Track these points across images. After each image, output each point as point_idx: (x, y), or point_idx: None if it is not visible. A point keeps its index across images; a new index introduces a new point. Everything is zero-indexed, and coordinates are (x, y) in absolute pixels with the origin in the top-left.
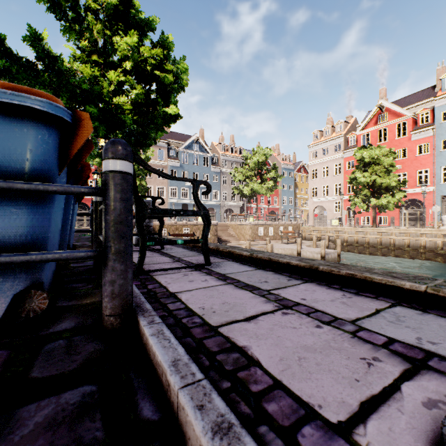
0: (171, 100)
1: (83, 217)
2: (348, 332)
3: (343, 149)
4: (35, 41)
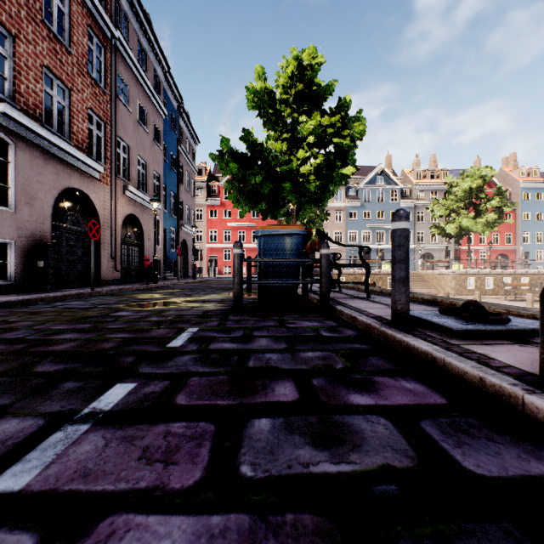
0: (348, 156)
1: None
2: None
3: None
4: (246, 138)
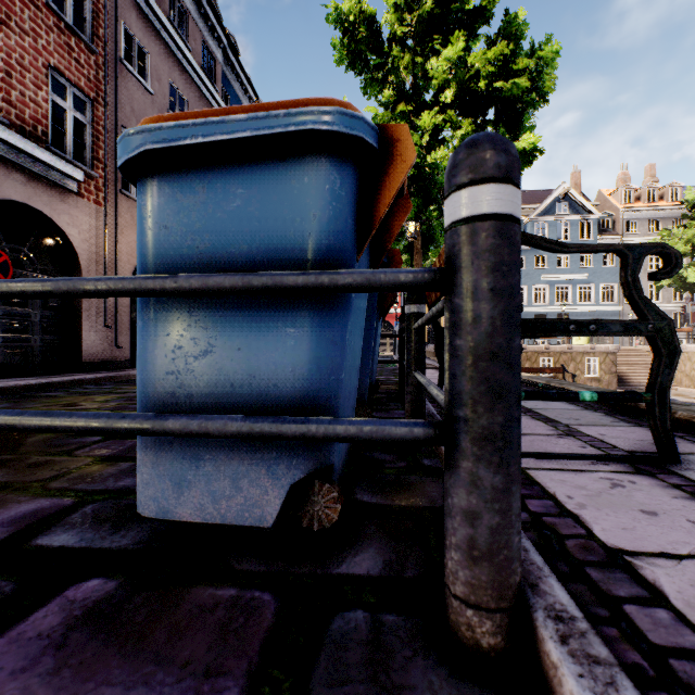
0: (521, 126)
1: (385, 340)
2: None
3: None
4: None
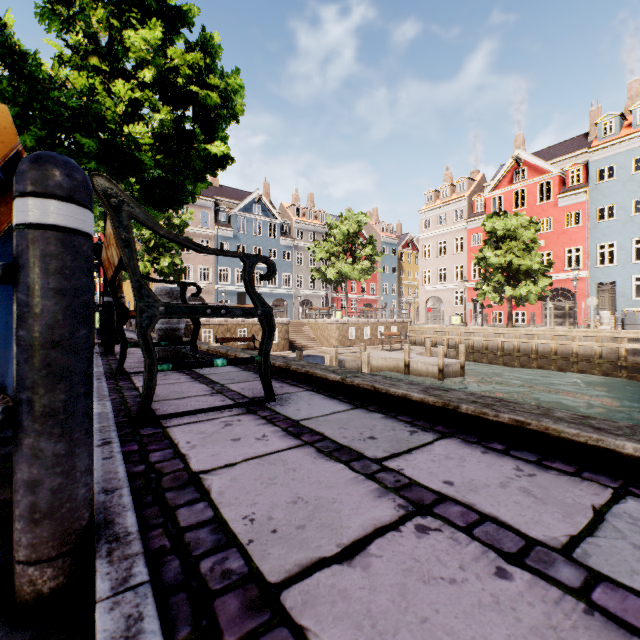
0: (217, 133)
1: None
2: (573, 593)
3: (467, 217)
4: None
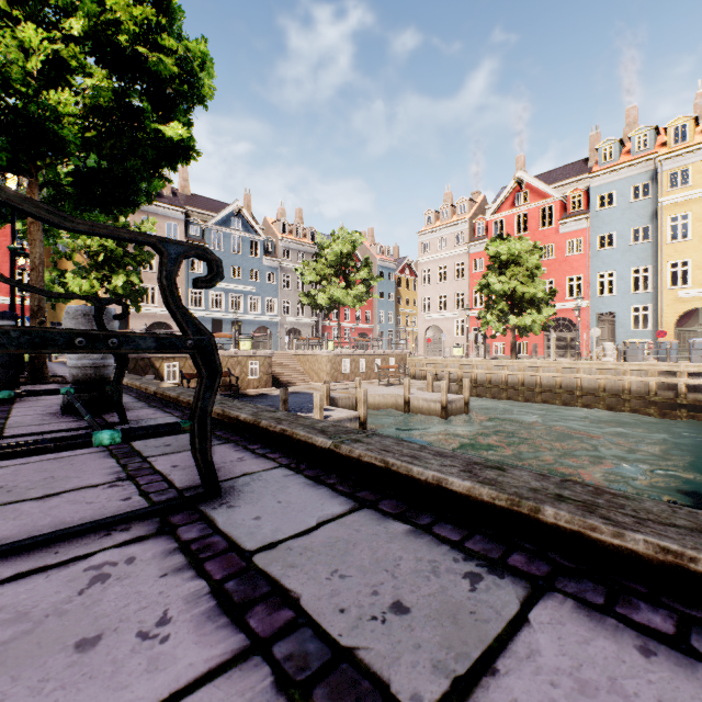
0: (176, 115)
1: None
2: None
3: (468, 241)
4: None
